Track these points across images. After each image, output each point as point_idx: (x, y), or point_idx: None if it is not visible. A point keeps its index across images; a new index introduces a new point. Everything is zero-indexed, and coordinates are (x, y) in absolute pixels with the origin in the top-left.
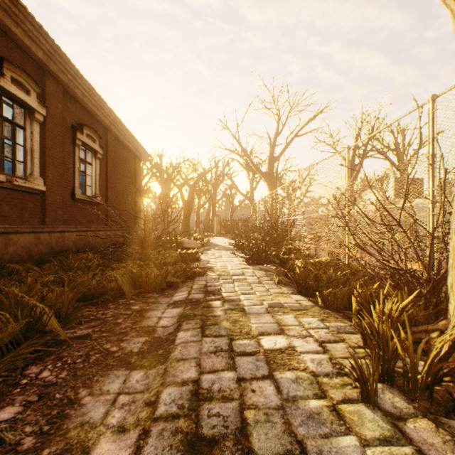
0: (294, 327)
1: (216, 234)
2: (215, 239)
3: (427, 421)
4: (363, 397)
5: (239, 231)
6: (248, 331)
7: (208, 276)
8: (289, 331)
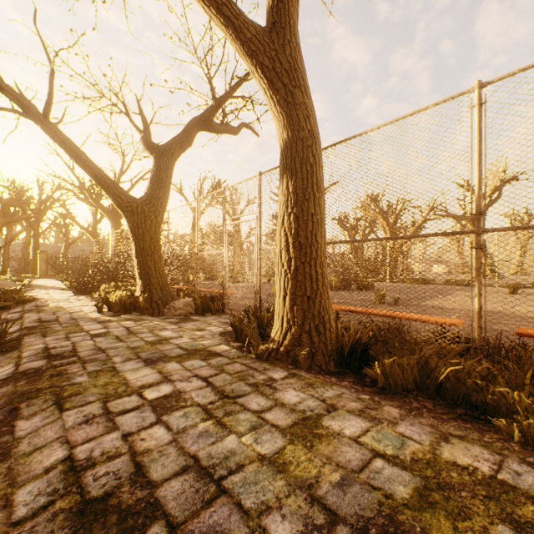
0: (89, 308)
1: (41, 276)
2: (39, 281)
3: (113, 313)
4: (99, 312)
5: (73, 271)
6: (64, 311)
7: (38, 301)
8: (85, 309)
